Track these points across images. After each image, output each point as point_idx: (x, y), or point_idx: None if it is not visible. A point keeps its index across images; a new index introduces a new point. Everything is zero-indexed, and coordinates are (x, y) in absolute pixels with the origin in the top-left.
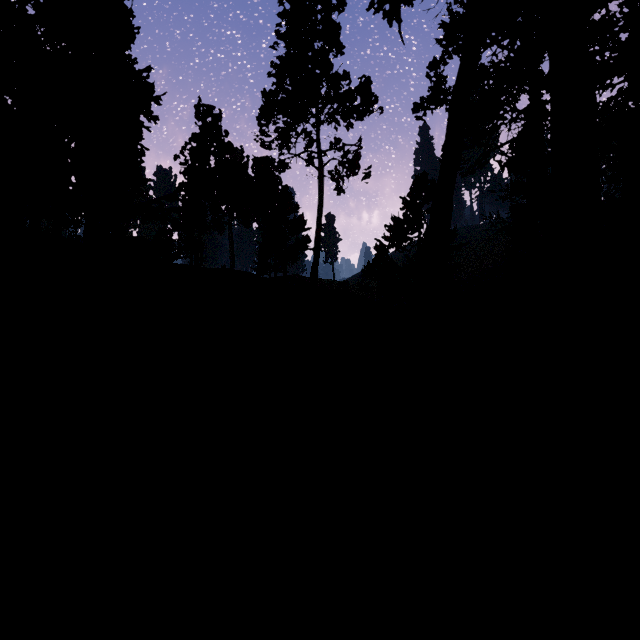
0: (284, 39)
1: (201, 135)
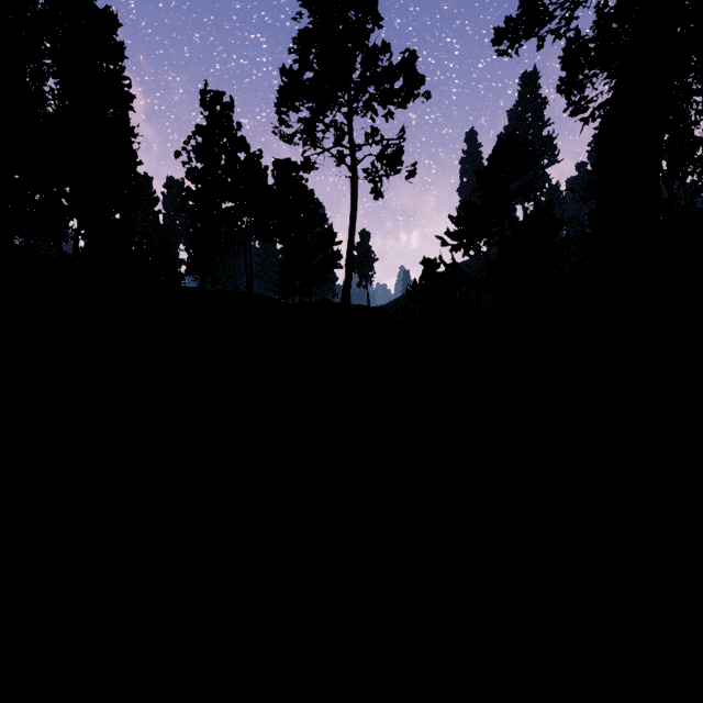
0: (308, 5)
1: (207, 127)
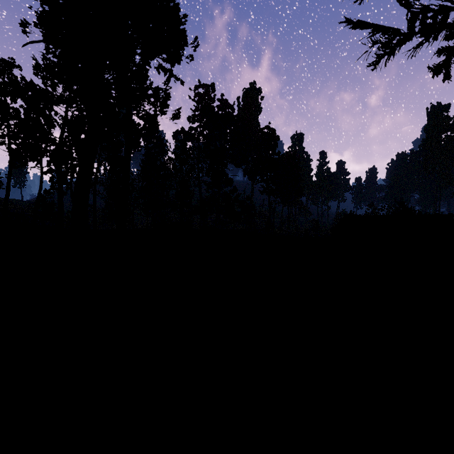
0: None
1: None
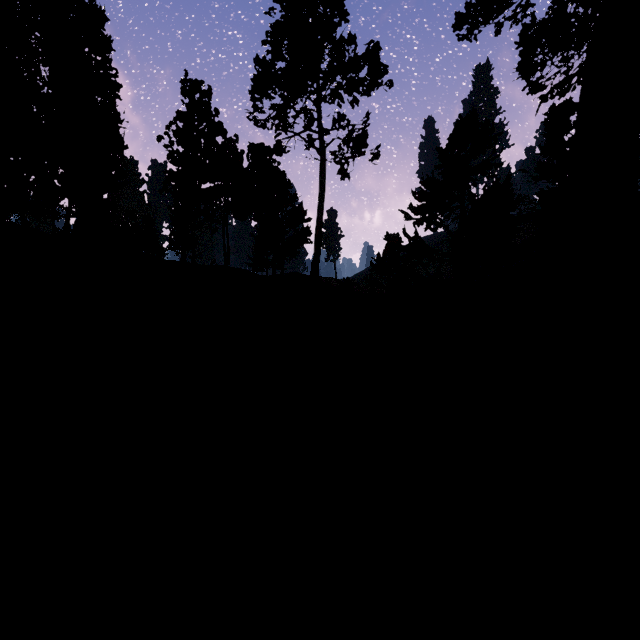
0: (280, 0)
1: (187, 113)
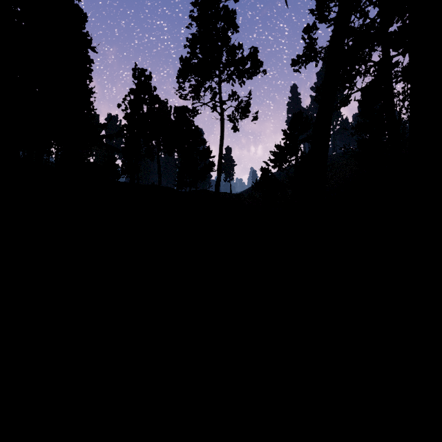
0: (196, 21)
1: (137, 90)
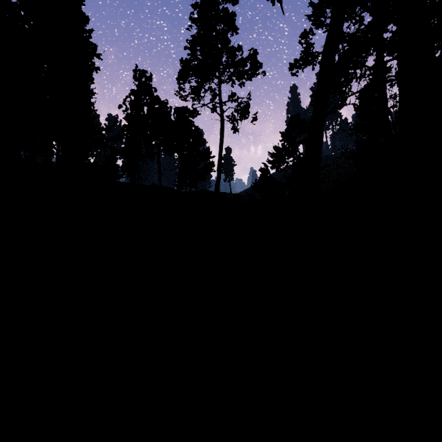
0: (196, 23)
1: (137, 91)
